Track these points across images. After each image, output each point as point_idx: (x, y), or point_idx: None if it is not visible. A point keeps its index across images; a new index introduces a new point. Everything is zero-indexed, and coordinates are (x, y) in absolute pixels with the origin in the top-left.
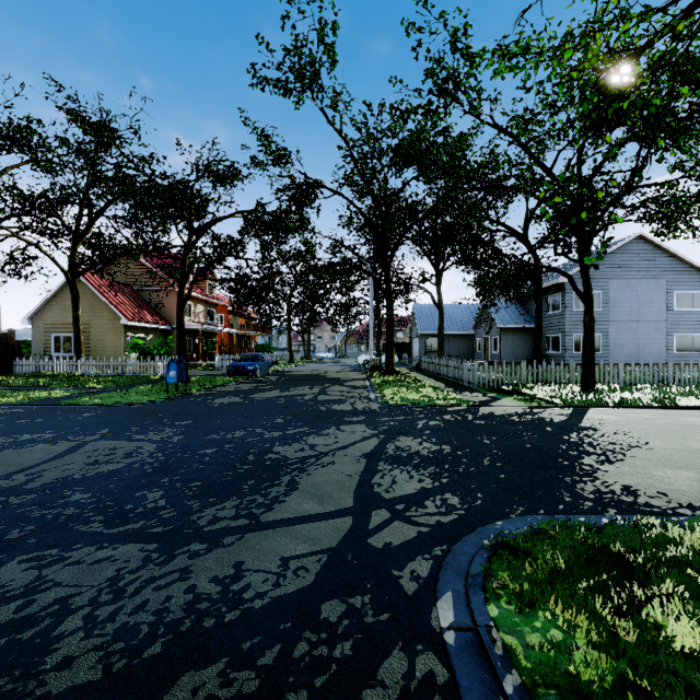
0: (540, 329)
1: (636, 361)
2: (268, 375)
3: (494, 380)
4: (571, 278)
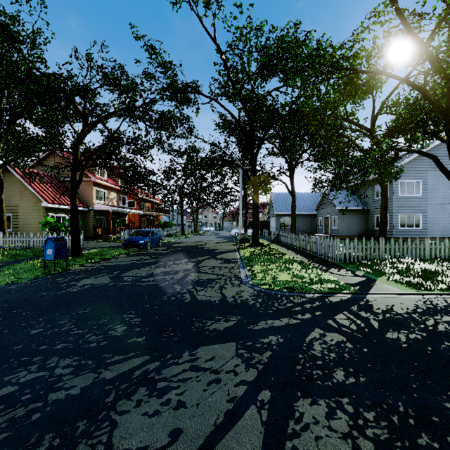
0: (386, 209)
1: (448, 235)
2: (159, 247)
3: (355, 255)
4: (437, 158)
